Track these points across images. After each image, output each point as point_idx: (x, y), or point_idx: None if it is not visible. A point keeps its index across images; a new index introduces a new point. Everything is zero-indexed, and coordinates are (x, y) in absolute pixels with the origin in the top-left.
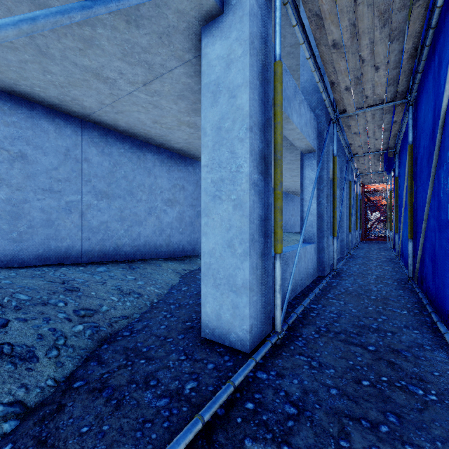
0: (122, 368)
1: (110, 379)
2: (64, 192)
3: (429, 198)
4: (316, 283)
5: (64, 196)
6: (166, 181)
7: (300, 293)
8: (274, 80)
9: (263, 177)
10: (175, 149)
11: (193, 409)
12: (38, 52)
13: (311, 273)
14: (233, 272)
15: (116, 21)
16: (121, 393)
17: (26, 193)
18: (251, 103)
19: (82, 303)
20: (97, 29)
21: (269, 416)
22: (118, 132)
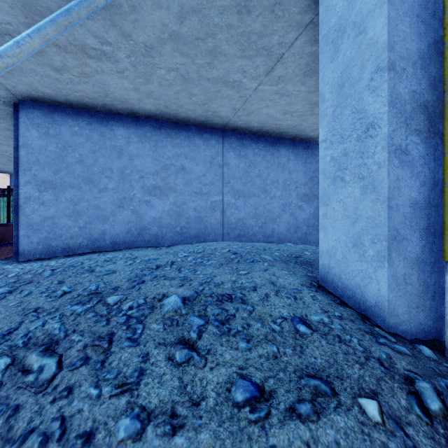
0: None
1: None
2: None
3: None
4: None
5: None
6: None
7: None
8: None
9: None
10: None
11: None
12: None
13: None
14: None
15: None
16: None
17: None
18: None
19: None
20: None
21: None
22: None
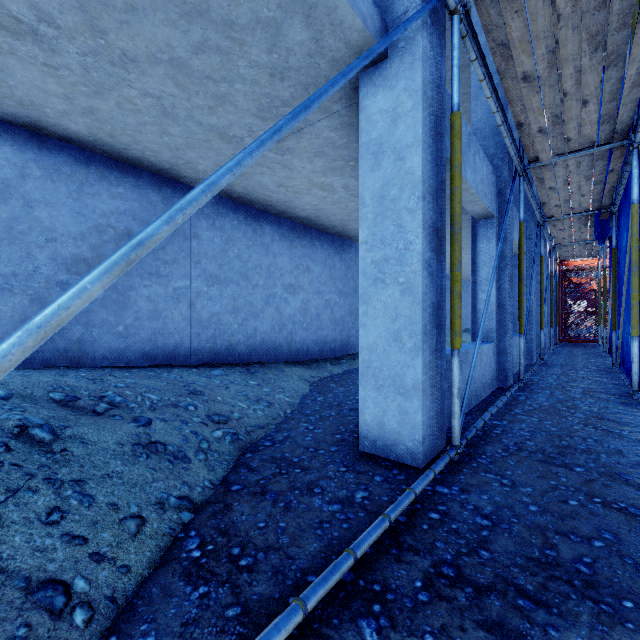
0: (277, 476)
1: (268, 485)
2: (172, 277)
3: None
4: (496, 396)
5: (172, 282)
6: (287, 260)
7: (475, 407)
8: (451, 135)
9: (436, 256)
10: (298, 217)
11: (370, 515)
12: (161, 114)
13: (489, 382)
14: (400, 371)
15: (258, 75)
16: (285, 497)
17: (132, 278)
18: (424, 166)
19: (211, 408)
20: (234, 85)
21: (458, 525)
22: (231, 200)
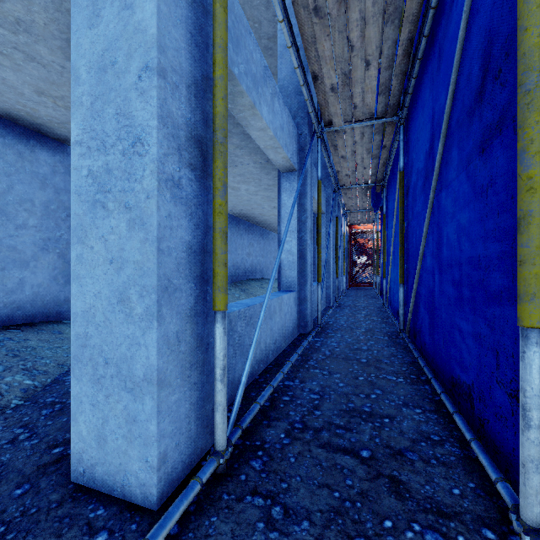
0: None
1: None
2: None
3: (426, 231)
4: (296, 345)
5: None
6: None
7: (273, 363)
8: (213, 1)
9: (195, 176)
10: None
11: None
12: None
13: (290, 331)
14: (127, 352)
15: None
16: None
17: None
18: (163, 23)
19: None
20: None
21: None
22: None
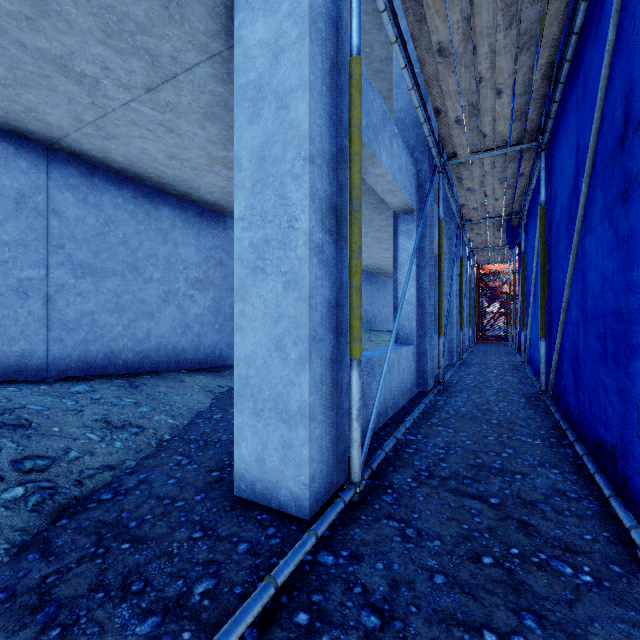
0: (85, 562)
1: (58, 584)
2: (16, 263)
3: (570, 278)
4: (415, 403)
5: (16, 270)
6: (193, 251)
7: (392, 418)
8: (350, 86)
9: (333, 240)
10: (207, 202)
11: (201, 634)
12: None
13: (408, 388)
14: (283, 390)
15: None
16: (72, 612)
17: None
18: (312, 118)
19: (31, 447)
20: None
21: (333, 636)
22: (113, 172)
